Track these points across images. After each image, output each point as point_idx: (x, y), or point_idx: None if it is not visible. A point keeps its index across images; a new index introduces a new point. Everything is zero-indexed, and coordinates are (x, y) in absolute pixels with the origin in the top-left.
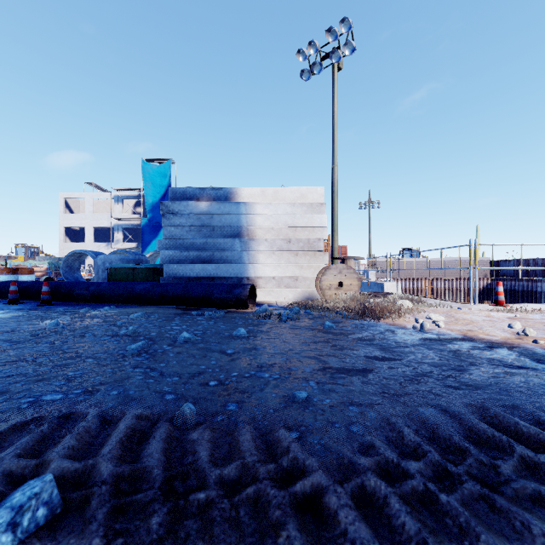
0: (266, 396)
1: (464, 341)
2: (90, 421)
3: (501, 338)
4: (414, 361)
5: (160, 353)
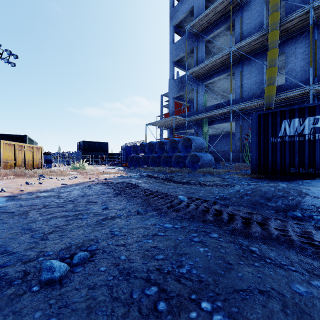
0: (108, 212)
1: (15, 196)
2: (167, 204)
3: (10, 193)
4: (49, 202)
5: (73, 247)
